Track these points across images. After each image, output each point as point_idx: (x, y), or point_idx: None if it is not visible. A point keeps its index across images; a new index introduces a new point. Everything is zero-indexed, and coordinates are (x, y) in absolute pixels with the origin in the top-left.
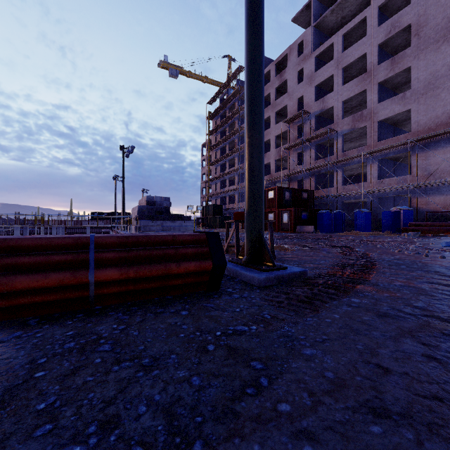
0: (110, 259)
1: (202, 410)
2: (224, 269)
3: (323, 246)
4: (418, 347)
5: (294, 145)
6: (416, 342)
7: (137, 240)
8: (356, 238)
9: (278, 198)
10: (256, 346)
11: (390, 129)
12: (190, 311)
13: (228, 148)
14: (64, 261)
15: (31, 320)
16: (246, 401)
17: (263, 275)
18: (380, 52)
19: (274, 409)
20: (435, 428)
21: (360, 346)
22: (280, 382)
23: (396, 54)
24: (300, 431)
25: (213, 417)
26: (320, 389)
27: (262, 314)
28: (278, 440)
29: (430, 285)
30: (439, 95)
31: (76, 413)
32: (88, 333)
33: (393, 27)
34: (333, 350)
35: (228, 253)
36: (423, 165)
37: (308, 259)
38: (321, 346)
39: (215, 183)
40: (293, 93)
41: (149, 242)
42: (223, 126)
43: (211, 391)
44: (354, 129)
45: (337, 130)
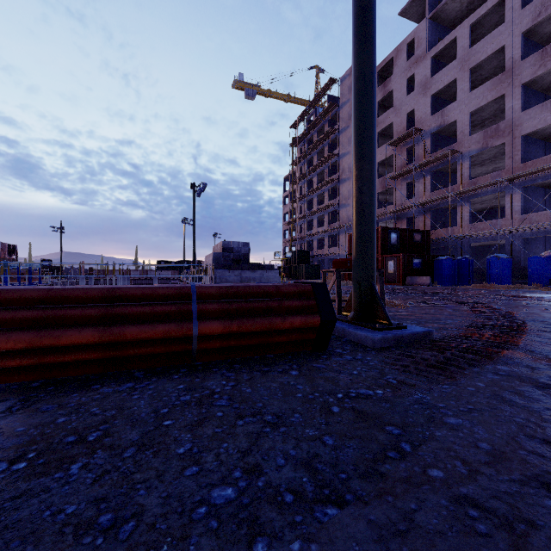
0: (212, 311)
1: (344, 468)
2: (333, 326)
3: (446, 302)
4: None
5: (402, 173)
6: None
7: (238, 291)
8: (491, 293)
9: (382, 241)
10: (388, 411)
11: (539, 146)
12: (300, 371)
13: (316, 180)
14: (168, 312)
15: (137, 372)
16: (390, 464)
17: (378, 335)
18: (525, 43)
19: (425, 474)
20: None
21: (518, 419)
22: (425, 449)
23: (549, 43)
24: (460, 497)
25: (357, 475)
26: (475, 460)
27: (386, 378)
28: (436, 502)
29: None
30: None
31: (216, 459)
32: (199, 388)
33: (544, 6)
34: (484, 421)
35: None
36: None
37: (429, 317)
38: (467, 416)
39: (300, 225)
40: (401, 107)
41: (250, 294)
42: (310, 154)
43: (349, 452)
44: (487, 149)
45: (461, 151)
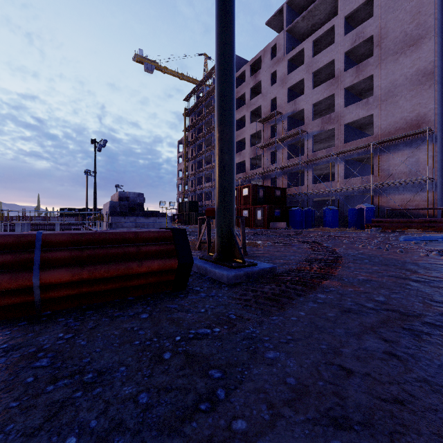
0: (60, 259)
1: (145, 436)
2: (191, 267)
3: (294, 242)
4: (379, 344)
5: (268, 144)
6: (378, 338)
7: (93, 238)
8: (325, 234)
9: (253, 195)
10: (217, 351)
11: (355, 132)
12: (151, 313)
13: (204, 145)
14: (2, 262)
15: None
16: (198, 420)
17: (232, 273)
18: (346, 59)
19: (228, 428)
20: (397, 437)
21: (324, 346)
22: (239, 393)
23: (361, 62)
24: None
25: None
26: (280, 399)
27: (228, 314)
28: None
29: (390, 279)
30: (398, 103)
31: None
32: (26, 345)
33: (358, 37)
34: (297, 352)
35: (201, 250)
36: (384, 166)
37: (279, 254)
38: (285, 347)
39: (191, 180)
40: (267, 94)
41: (107, 240)
42: (199, 124)
43: (160, 411)
44: (323, 131)
45: (307, 131)
